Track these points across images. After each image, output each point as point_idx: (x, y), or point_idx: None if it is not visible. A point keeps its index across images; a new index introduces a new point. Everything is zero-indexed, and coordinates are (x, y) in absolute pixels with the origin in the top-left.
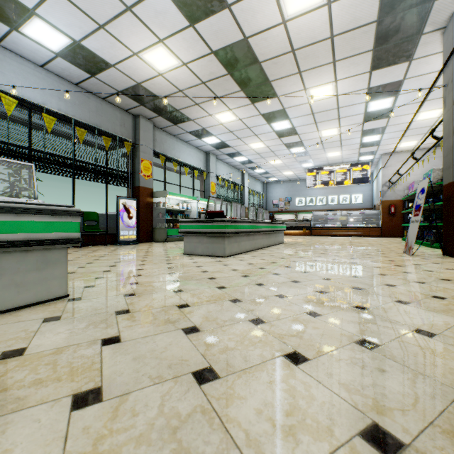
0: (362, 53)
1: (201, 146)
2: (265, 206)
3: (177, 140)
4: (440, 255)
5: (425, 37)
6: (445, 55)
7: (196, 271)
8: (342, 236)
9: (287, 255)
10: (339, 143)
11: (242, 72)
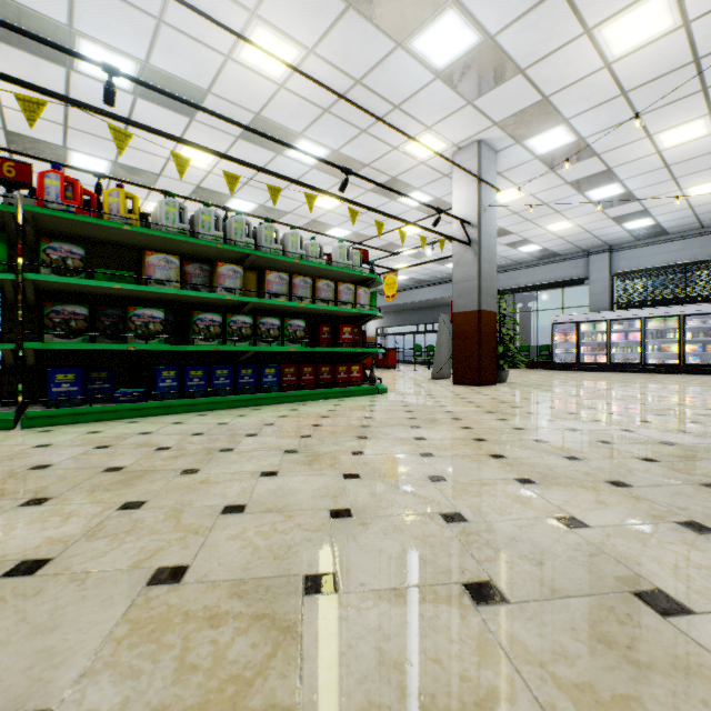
0: None
1: None
2: None
3: None
4: None
5: None
6: None
7: None
8: None
9: None
10: None
11: None
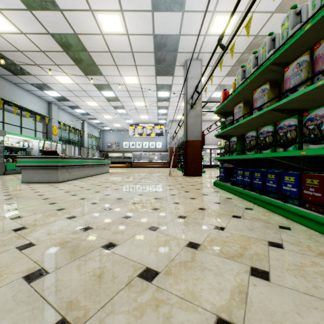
0: (150, 65)
1: (44, 96)
2: (102, 147)
3: (18, 87)
4: (182, 175)
5: (177, 67)
6: (184, 79)
7: (30, 192)
8: (149, 167)
9: (105, 179)
10: (146, 111)
11: (76, 53)
